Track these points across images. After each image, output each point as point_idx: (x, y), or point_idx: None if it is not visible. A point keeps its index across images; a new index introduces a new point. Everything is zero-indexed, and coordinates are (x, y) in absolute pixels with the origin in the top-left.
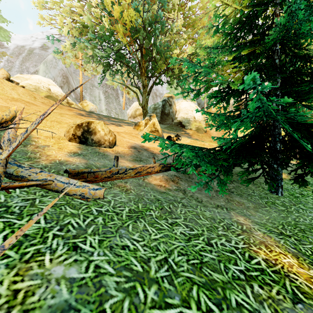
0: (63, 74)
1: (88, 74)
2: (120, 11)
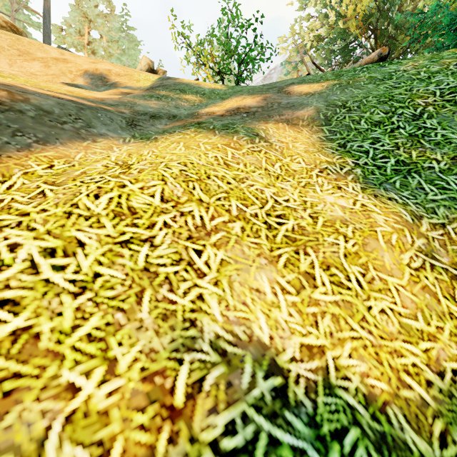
0: None
1: None
2: (352, 7)
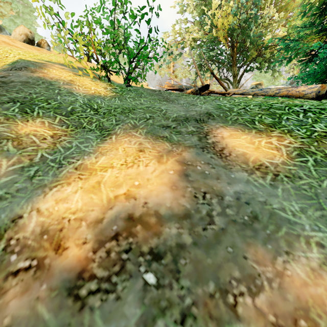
0: (159, 83)
1: (178, 79)
2: (221, 21)
